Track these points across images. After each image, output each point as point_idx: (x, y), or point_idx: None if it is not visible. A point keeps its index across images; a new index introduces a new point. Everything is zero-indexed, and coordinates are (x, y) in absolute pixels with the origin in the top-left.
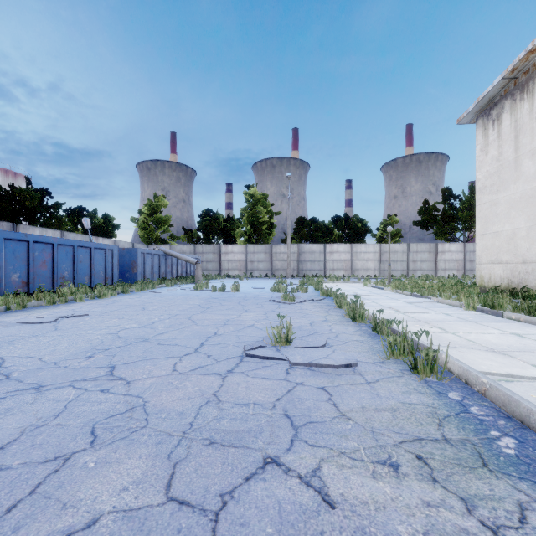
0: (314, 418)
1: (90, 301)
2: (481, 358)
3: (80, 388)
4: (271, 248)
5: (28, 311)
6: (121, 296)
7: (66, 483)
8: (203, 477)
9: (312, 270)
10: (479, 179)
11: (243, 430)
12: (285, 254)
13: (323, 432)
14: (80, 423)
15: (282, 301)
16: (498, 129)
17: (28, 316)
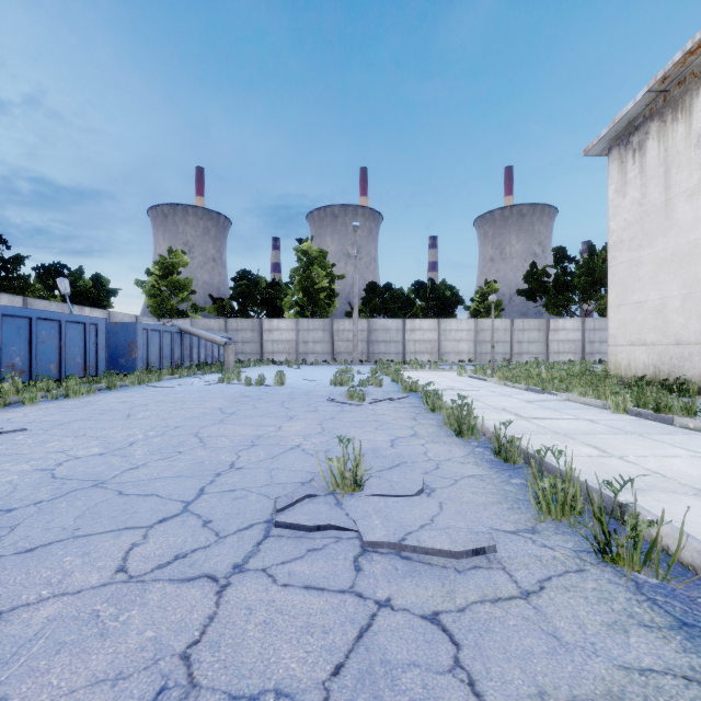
0: None
1: (48, 404)
2: None
3: None
4: (332, 324)
5: None
6: (103, 393)
7: None
8: None
9: (387, 354)
10: (614, 231)
11: None
12: (350, 332)
13: None
14: None
15: (347, 401)
16: (641, 162)
17: None
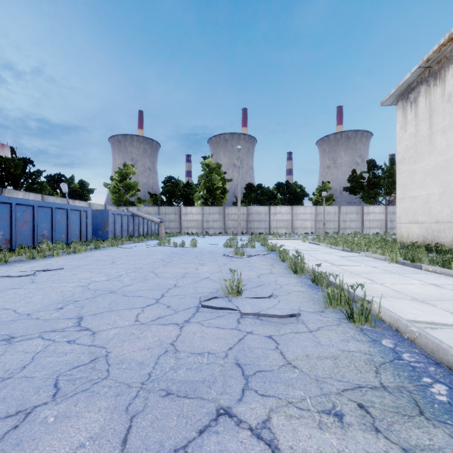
0: (263, 367)
1: (66, 256)
2: (408, 306)
3: (49, 339)
4: (224, 209)
5: (10, 266)
6: (93, 251)
7: (24, 440)
8: (158, 431)
9: (259, 229)
10: (399, 152)
11: (197, 380)
12: (236, 214)
13: (272, 381)
14: (45, 375)
15: (234, 256)
16: (415, 110)
17: (9, 270)
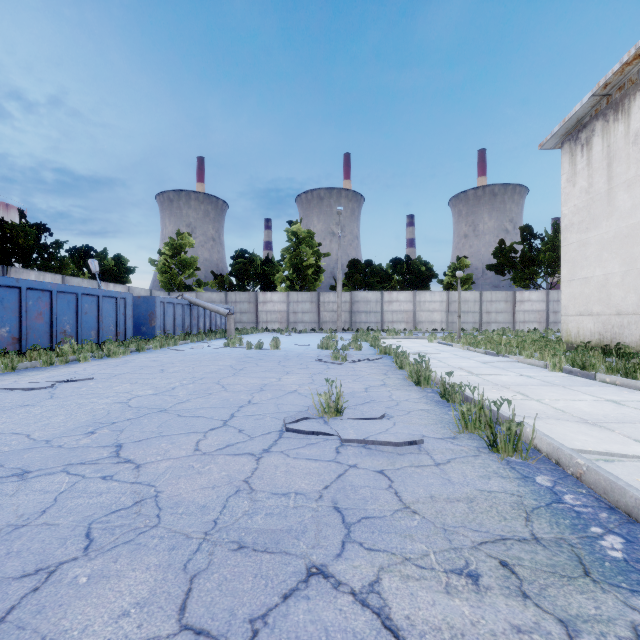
0: (371, 512)
1: (97, 362)
2: (574, 431)
3: (76, 474)
4: (318, 296)
5: (19, 375)
6: (135, 354)
7: (48, 607)
8: (228, 596)
9: (367, 323)
10: (565, 215)
11: (281, 529)
12: (334, 303)
13: (383, 531)
14: (73, 522)
15: (331, 361)
16: (588, 155)
17: (18, 380)
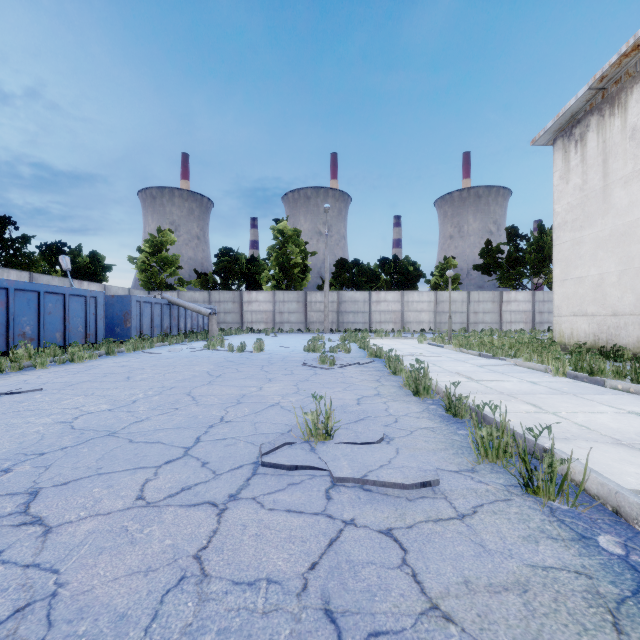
0: (382, 620)
1: (57, 368)
2: (616, 459)
3: None
4: (305, 296)
5: None
6: (103, 358)
7: None
8: None
9: (355, 324)
10: (558, 213)
11: None
12: (322, 303)
13: None
14: None
15: (319, 366)
16: (582, 152)
17: None
